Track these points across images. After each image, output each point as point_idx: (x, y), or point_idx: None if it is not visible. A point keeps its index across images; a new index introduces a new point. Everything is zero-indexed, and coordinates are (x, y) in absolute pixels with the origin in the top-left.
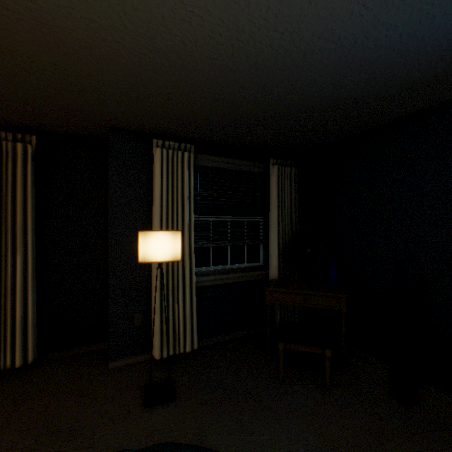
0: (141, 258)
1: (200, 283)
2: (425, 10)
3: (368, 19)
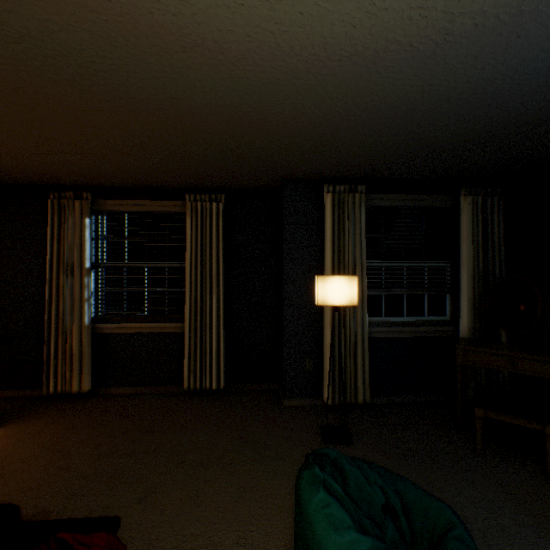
0: (319, 302)
1: (372, 334)
2: None
3: None
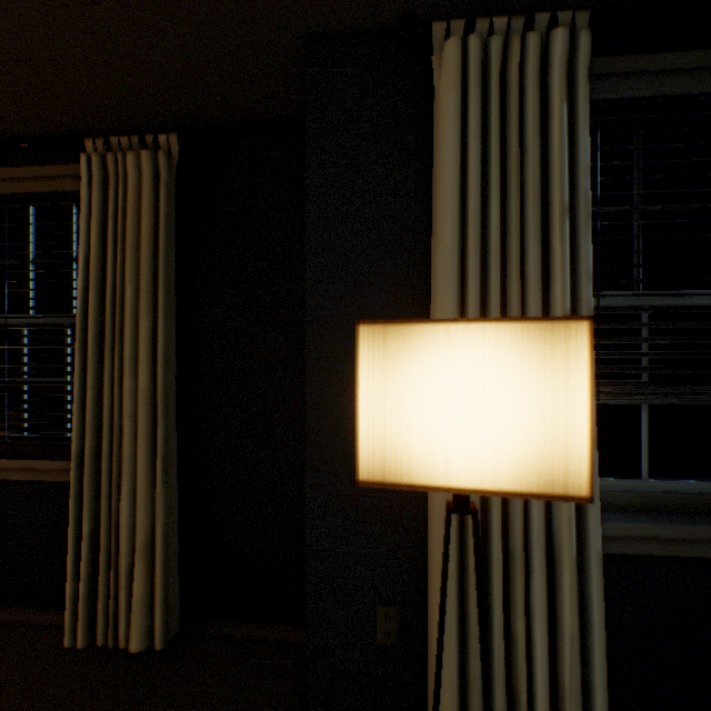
0: (368, 462)
1: (607, 542)
2: None
3: None
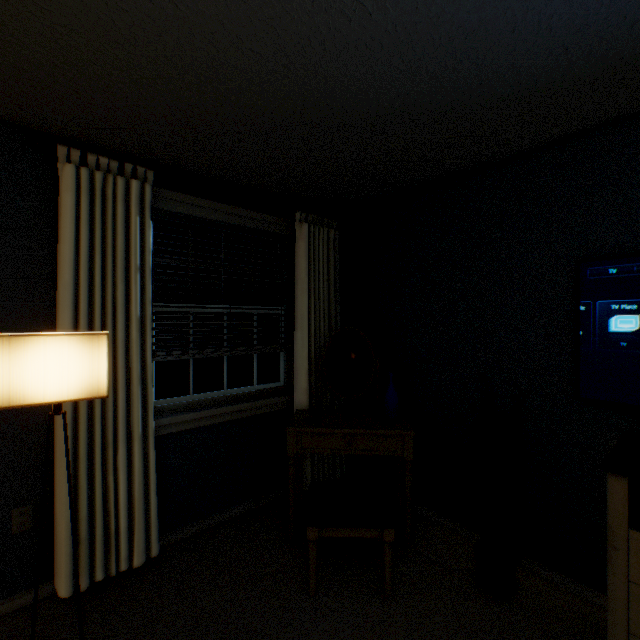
0: (0, 399)
1: (169, 428)
2: None
3: None
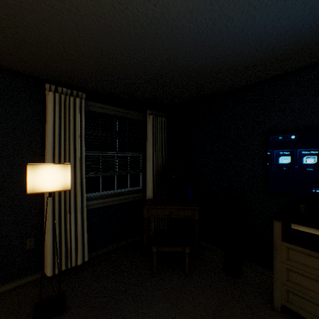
0: (30, 189)
1: (91, 206)
2: (251, 11)
3: (216, 9)
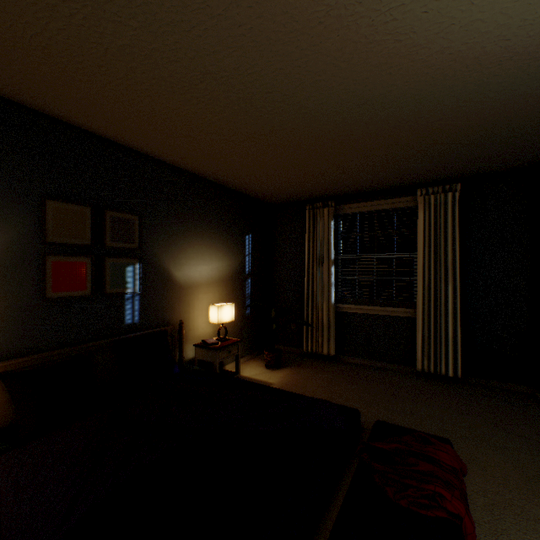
0: None
1: None
2: None
3: None
